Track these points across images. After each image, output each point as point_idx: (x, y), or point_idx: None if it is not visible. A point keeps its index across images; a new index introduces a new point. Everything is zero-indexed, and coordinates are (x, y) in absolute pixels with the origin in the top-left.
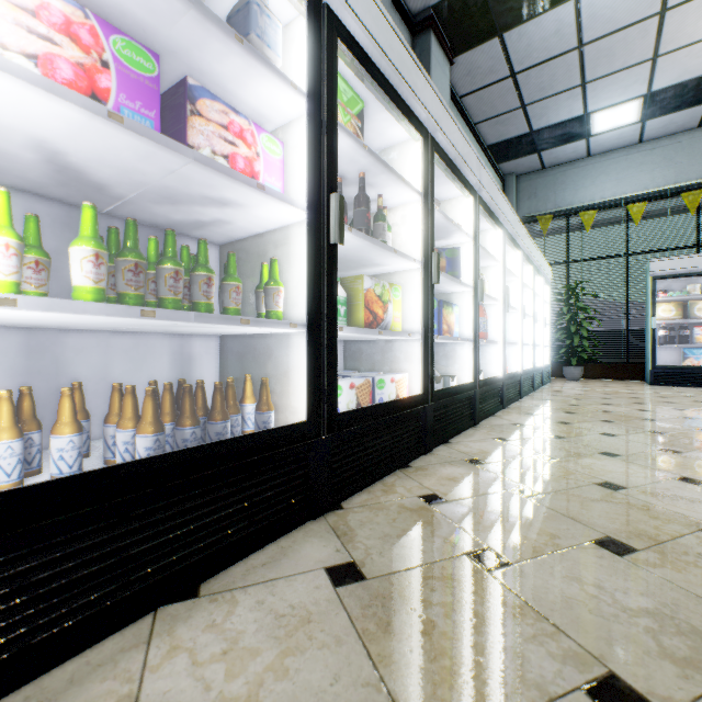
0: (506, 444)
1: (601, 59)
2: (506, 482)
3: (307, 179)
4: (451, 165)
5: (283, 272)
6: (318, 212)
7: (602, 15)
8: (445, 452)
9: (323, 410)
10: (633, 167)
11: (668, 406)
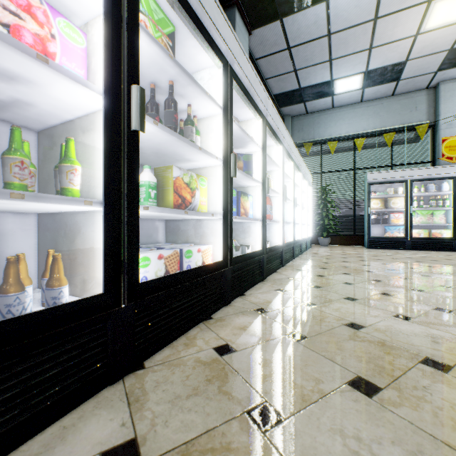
0: (283, 294)
1: (341, 45)
2: (282, 327)
3: (104, 65)
4: (246, 92)
5: (89, 155)
6: (117, 98)
7: (342, 16)
8: (240, 303)
9: (123, 281)
10: (357, 116)
11: (379, 262)
